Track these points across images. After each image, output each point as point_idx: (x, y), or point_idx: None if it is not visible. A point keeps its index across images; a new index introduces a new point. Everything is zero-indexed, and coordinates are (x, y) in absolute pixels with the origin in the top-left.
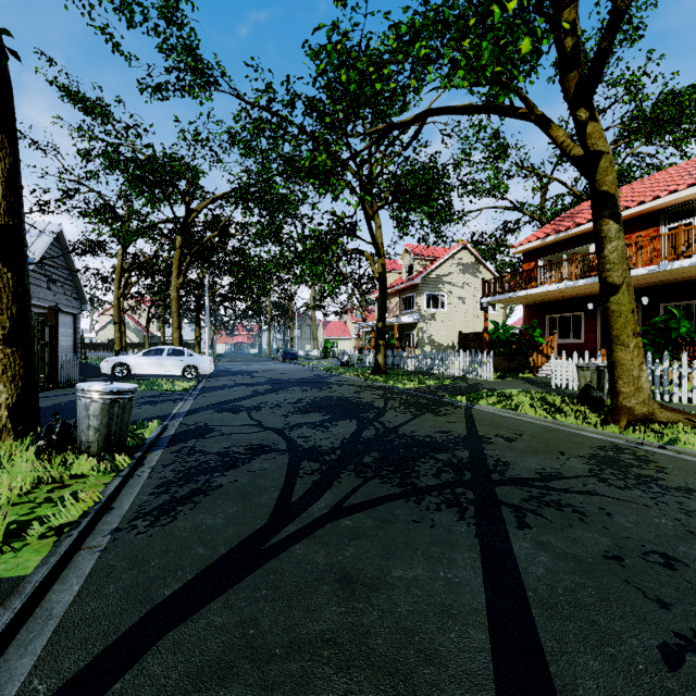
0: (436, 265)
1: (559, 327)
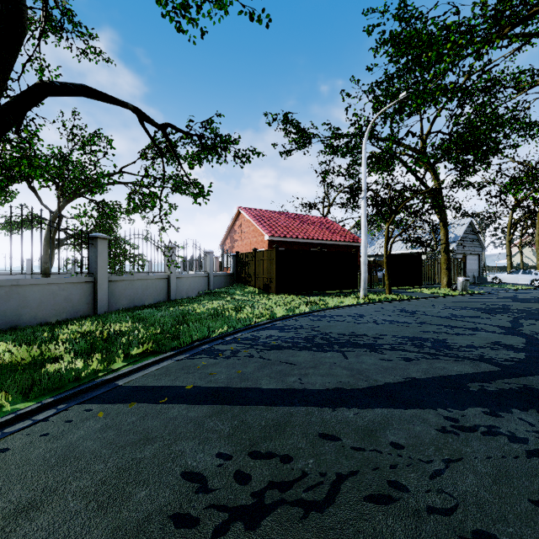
0: None
1: None
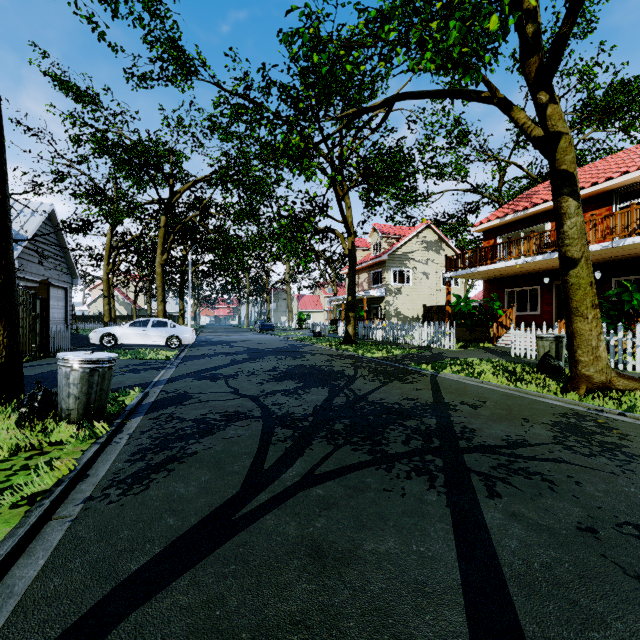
0: (402, 243)
1: (517, 301)
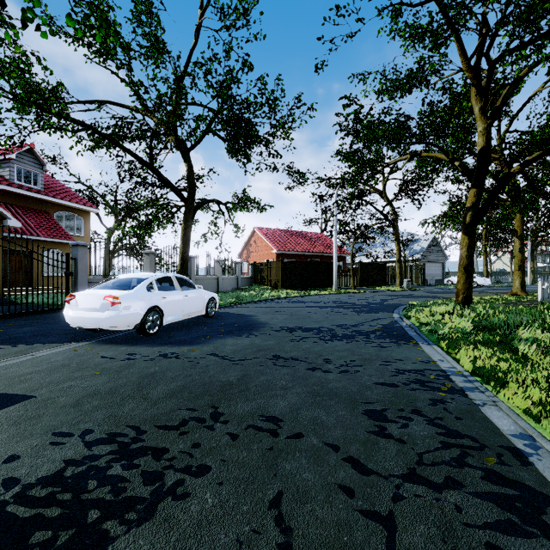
0: None
1: None
